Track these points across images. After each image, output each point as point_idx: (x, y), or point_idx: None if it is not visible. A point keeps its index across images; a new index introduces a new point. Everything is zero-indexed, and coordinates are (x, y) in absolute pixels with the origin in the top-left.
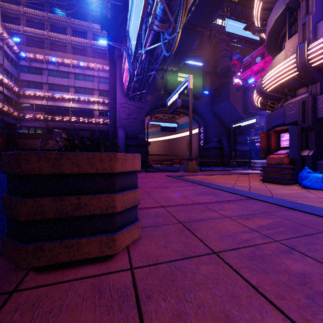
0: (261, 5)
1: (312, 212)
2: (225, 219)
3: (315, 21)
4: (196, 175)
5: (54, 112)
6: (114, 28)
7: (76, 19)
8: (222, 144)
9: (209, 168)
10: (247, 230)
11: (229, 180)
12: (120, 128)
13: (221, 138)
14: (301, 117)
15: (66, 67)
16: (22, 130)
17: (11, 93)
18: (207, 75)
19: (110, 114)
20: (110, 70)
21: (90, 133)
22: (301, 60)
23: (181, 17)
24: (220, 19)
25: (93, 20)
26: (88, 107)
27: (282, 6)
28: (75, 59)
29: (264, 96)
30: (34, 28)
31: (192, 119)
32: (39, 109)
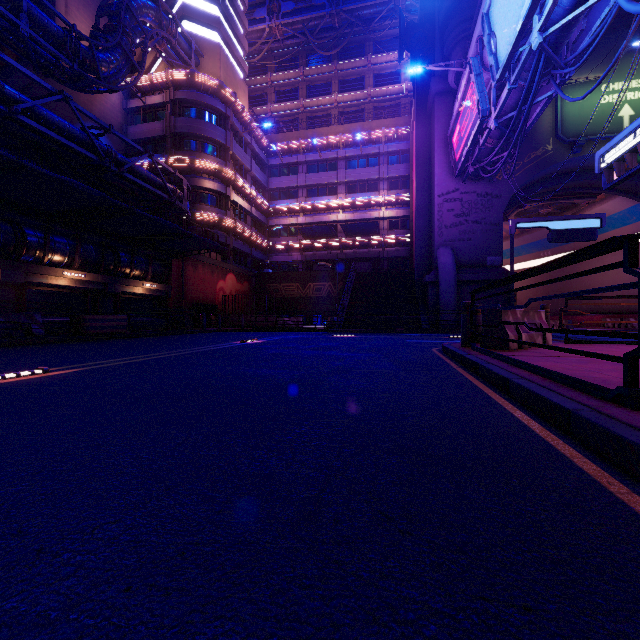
0: None
1: None
2: None
3: None
4: None
5: (315, 234)
6: (428, 39)
7: (347, 60)
8: None
9: None
10: None
11: None
12: (442, 247)
13: None
14: None
15: (332, 151)
16: (273, 269)
17: (259, 212)
18: None
19: (418, 221)
20: (418, 130)
21: (372, 266)
22: None
23: None
24: None
25: (374, 50)
26: (368, 215)
27: None
28: (347, 132)
29: None
30: (284, 101)
31: (638, 203)
32: (293, 232)
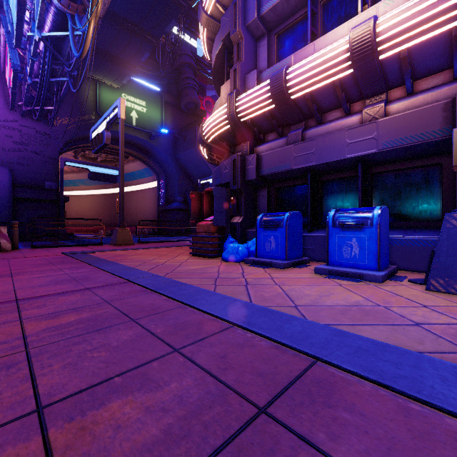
0: (206, 33)
1: (167, 293)
2: (8, 324)
3: (245, 71)
4: (117, 250)
5: None
6: None
7: None
8: (189, 205)
9: (166, 239)
10: (10, 339)
11: (152, 256)
12: None
13: (187, 197)
14: (232, 178)
15: None
16: None
17: None
18: (168, 108)
19: None
20: None
21: None
22: (231, 112)
23: (93, 2)
24: (191, 36)
25: None
26: None
27: (221, 42)
28: None
29: (206, 147)
30: None
31: (148, 167)
32: None
